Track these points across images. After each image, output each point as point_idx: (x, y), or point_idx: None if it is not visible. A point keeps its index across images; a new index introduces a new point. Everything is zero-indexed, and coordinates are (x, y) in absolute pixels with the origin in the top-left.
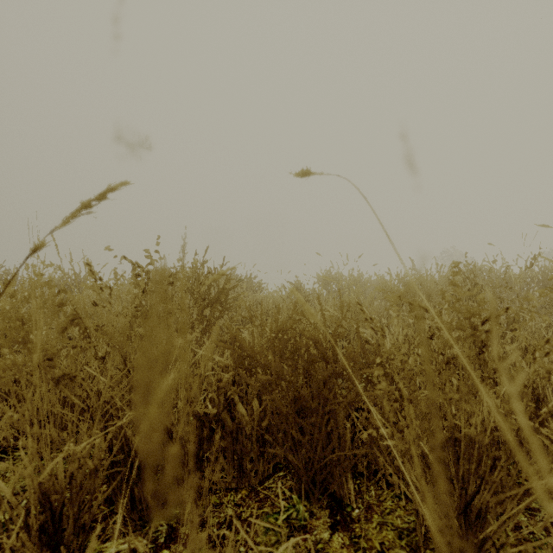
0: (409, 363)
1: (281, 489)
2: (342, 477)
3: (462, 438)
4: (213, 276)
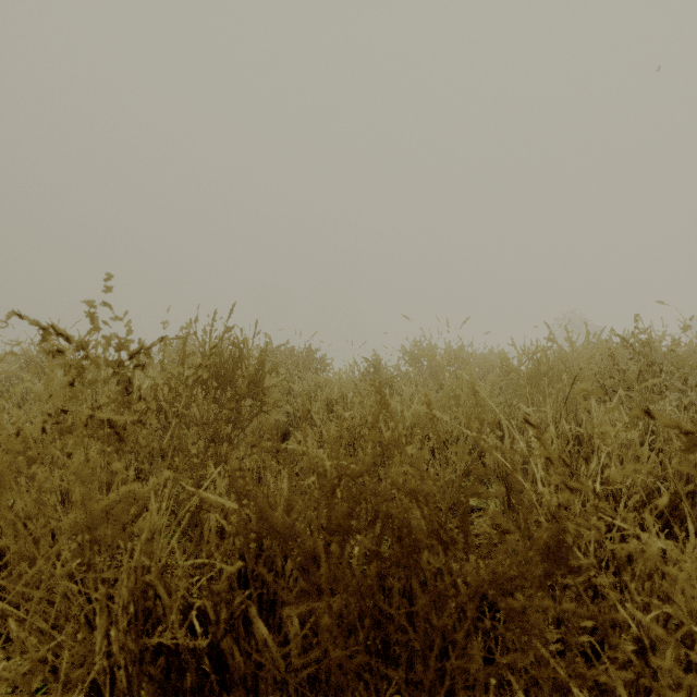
0: None
1: None
2: None
3: None
4: None
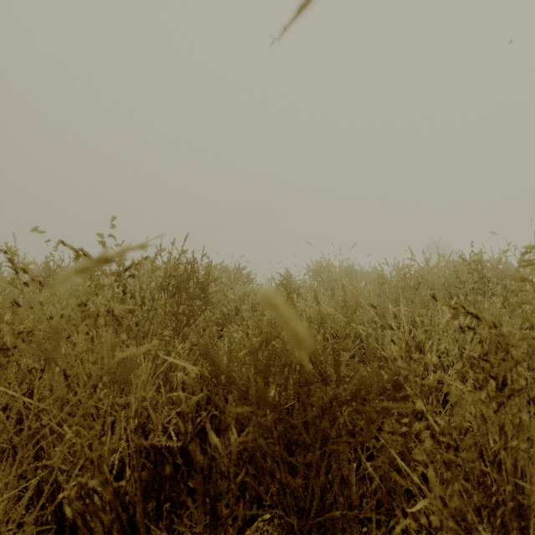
0: (461, 403)
1: None
2: (347, 533)
3: (532, 508)
4: (81, 268)
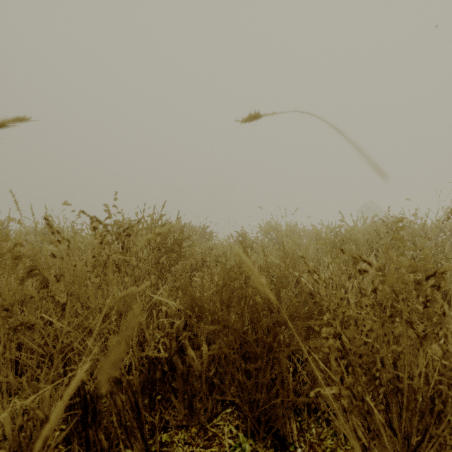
0: (355, 318)
1: (228, 427)
2: (285, 418)
3: (405, 389)
4: (148, 236)
